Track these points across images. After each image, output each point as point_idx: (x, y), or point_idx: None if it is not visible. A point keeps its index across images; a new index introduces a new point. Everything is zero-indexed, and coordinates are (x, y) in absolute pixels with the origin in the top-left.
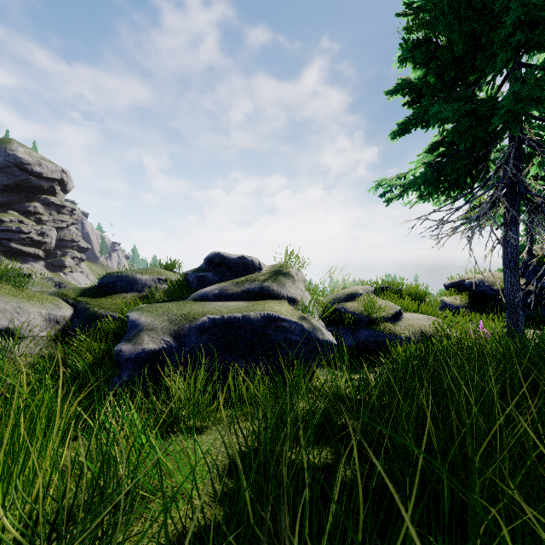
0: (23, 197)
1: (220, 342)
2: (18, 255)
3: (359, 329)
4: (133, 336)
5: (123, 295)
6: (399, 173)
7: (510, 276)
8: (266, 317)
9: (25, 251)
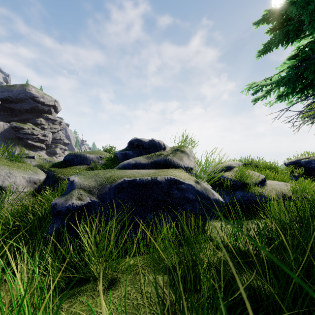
0: (34, 115)
1: (133, 199)
2: (32, 147)
3: (235, 191)
4: (67, 193)
5: (77, 167)
6: (266, 77)
7: None
8: (169, 180)
9: (36, 145)
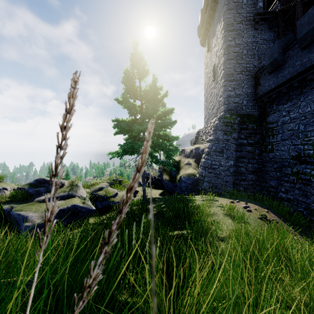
0: None
1: (60, 216)
2: None
3: (103, 201)
4: (29, 220)
5: None
6: (116, 150)
7: (143, 182)
8: (74, 205)
9: None
